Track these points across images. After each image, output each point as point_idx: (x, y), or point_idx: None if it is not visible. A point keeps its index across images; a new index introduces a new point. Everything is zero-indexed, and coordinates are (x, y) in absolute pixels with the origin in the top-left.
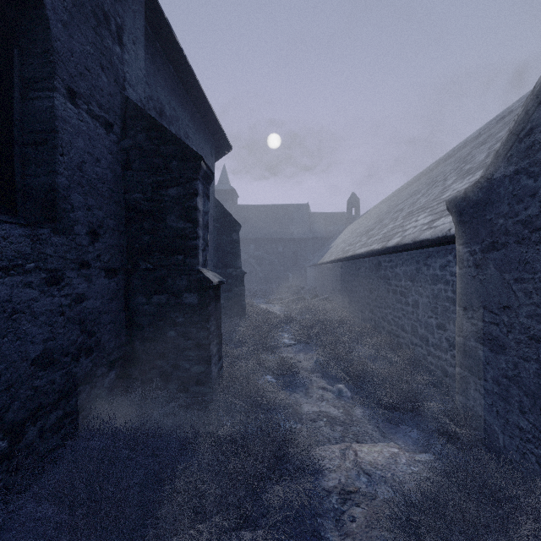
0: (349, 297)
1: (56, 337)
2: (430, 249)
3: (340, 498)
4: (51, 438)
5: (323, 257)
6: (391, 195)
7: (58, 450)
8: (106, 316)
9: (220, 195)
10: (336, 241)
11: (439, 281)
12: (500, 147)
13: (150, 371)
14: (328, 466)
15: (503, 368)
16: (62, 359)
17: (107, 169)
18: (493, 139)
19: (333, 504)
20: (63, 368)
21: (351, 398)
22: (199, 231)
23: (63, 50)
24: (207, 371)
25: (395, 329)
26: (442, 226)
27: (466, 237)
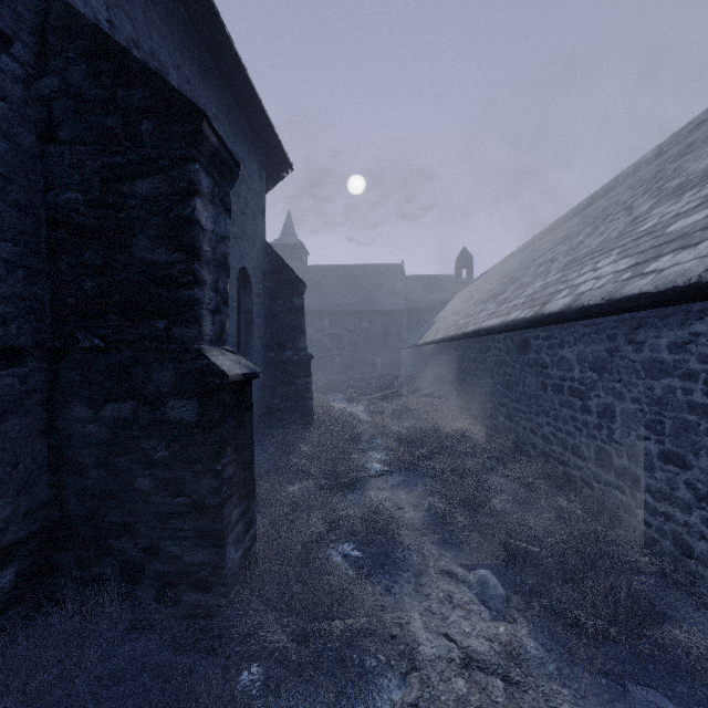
0: (469, 393)
1: None
2: (642, 314)
3: None
4: None
5: (425, 335)
6: (520, 249)
7: None
8: None
9: (283, 252)
10: (443, 313)
11: (667, 371)
12: None
13: (100, 560)
14: None
15: None
16: None
17: None
18: None
19: None
20: None
21: (506, 601)
22: (201, 270)
23: None
24: (216, 562)
25: (558, 450)
26: (679, 268)
27: None
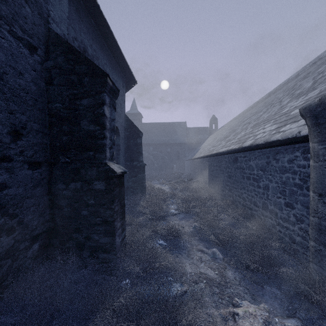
0: (213, 180)
1: None
2: (279, 148)
3: None
4: None
5: (195, 154)
6: (238, 116)
7: None
8: (29, 200)
9: (131, 116)
10: (203, 144)
11: (287, 171)
12: None
13: (68, 242)
14: None
15: None
16: None
17: (31, 82)
18: (314, 73)
19: None
20: None
21: (222, 260)
22: (106, 132)
23: None
24: (112, 242)
25: (248, 204)
26: (290, 130)
27: (321, 136)
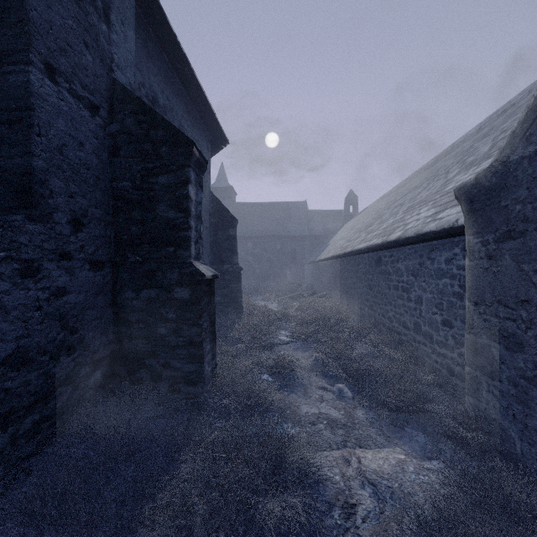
0: (348, 293)
1: (31, 334)
2: (435, 242)
3: (343, 512)
4: (25, 445)
5: (321, 254)
6: (390, 192)
7: (34, 457)
8: (90, 312)
9: (218, 193)
10: (334, 238)
11: (444, 275)
12: (516, 127)
13: (139, 370)
14: (329, 474)
15: (521, 368)
16: (39, 358)
17: (92, 154)
18: (496, 131)
19: (336, 519)
20: (40, 367)
21: (352, 399)
22: (191, 221)
23: (41, 21)
24: (199, 370)
25: (396, 326)
26: (448, 218)
27: (477, 226)
